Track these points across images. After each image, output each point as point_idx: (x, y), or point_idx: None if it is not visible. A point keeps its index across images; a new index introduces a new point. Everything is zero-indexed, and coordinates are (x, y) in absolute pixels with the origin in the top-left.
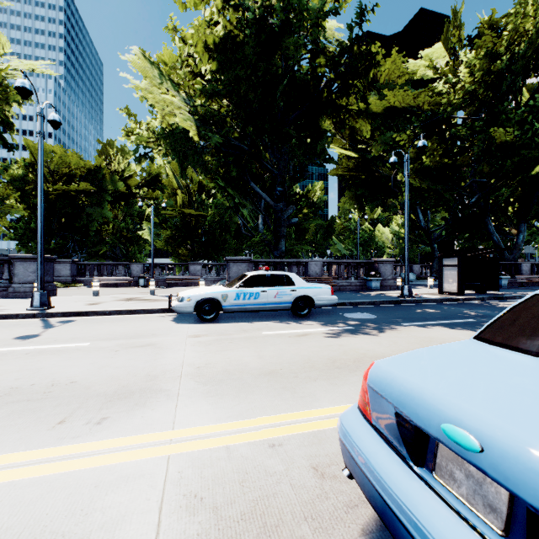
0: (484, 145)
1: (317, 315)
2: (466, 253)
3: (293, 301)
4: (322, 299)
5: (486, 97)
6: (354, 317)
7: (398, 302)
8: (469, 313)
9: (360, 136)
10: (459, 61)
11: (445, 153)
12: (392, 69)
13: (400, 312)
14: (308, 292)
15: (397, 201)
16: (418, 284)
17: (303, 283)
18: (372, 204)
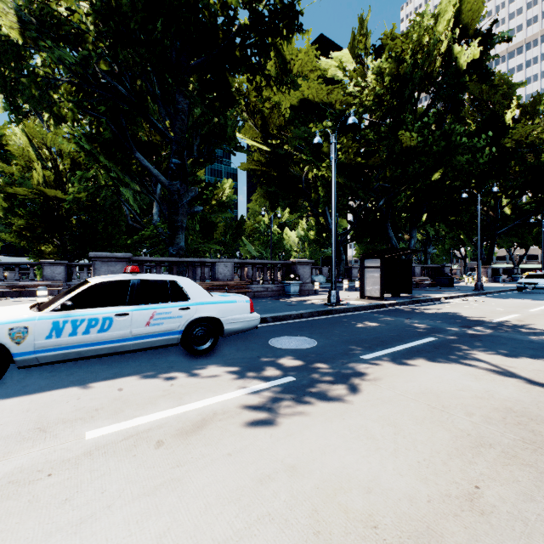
0: (388, 151)
1: (227, 347)
2: (385, 255)
3: (185, 329)
4: (237, 320)
5: (391, 104)
6: (286, 348)
7: (328, 313)
8: (416, 326)
9: (273, 130)
10: (365, 68)
11: (357, 153)
12: (306, 61)
13: (340, 329)
14: (213, 311)
15: (308, 203)
16: (329, 286)
17: (204, 295)
18: (284, 203)
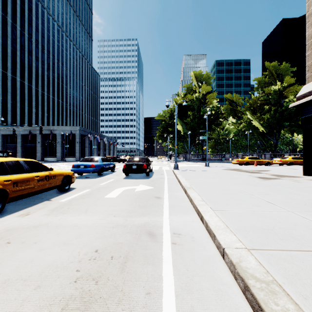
0: None
1: None
2: None
3: None
4: None
5: None
6: None
7: None
8: None
9: None
10: None
11: None
12: None
13: None
14: None
15: None
16: None
17: None
18: (298, 133)
